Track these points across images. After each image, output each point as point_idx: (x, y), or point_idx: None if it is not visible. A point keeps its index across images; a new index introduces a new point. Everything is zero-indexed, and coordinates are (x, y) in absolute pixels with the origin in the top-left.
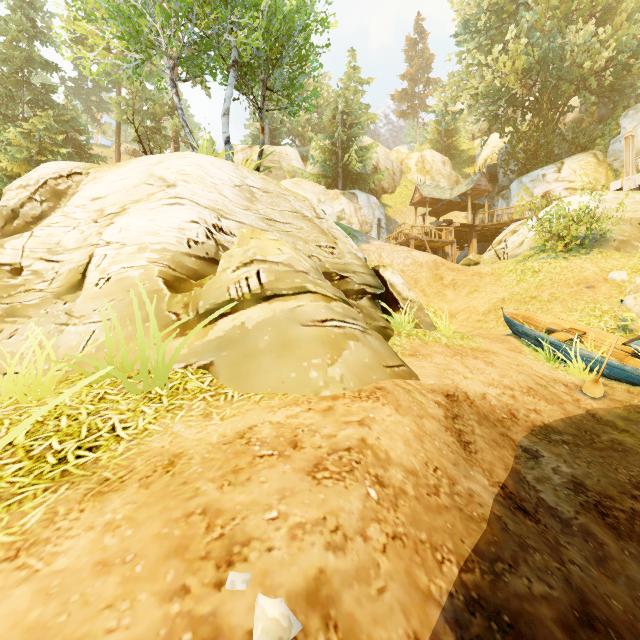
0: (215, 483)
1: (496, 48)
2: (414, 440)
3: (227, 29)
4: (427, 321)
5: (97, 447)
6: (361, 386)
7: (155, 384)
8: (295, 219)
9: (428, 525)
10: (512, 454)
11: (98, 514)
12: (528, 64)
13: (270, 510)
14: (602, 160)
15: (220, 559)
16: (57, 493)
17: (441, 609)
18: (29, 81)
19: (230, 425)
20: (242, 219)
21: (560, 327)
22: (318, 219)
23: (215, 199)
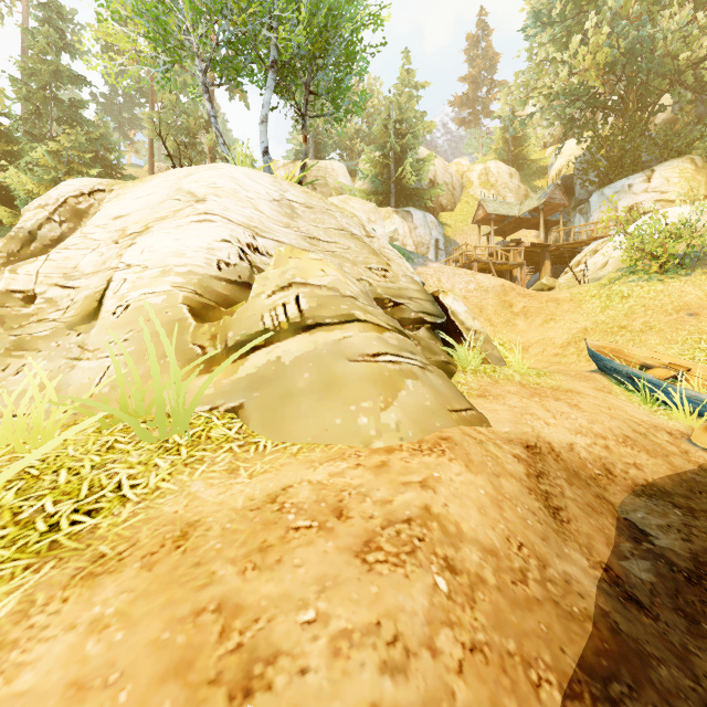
0: (236, 566)
1: (574, 40)
2: (491, 507)
3: (265, 25)
4: (495, 355)
5: (97, 510)
6: (422, 435)
7: (173, 431)
8: (342, 238)
9: (516, 628)
10: (613, 523)
11: (84, 606)
12: (611, 57)
13: (305, 608)
14: (701, 166)
15: (235, 685)
16: (39, 573)
17: None
18: (57, 97)
19: (260, 484)
20: (281, 238)
21: (658, 362)
22: (368, 238)
23: (250, 215)
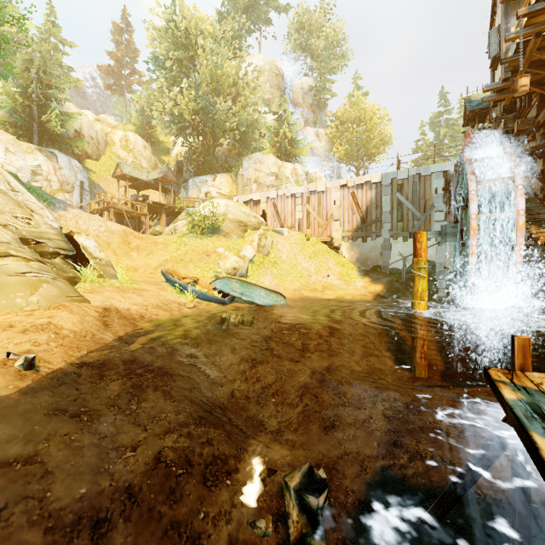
0: None
1: (175, 88)
2: (78, 323)
3: None
4: (111, 273)
5: None
6: (51, 305)
7: None
8: None
9: (78, 344)
10: (132, 329)
11: None
12: (196, 107)
13: (4, 342)
14: (235, 180)
15: None
16: None
17: (77, 358)
18: None
19: None
20: None
21: (188, 276)
22: (13, 192)
23: None
